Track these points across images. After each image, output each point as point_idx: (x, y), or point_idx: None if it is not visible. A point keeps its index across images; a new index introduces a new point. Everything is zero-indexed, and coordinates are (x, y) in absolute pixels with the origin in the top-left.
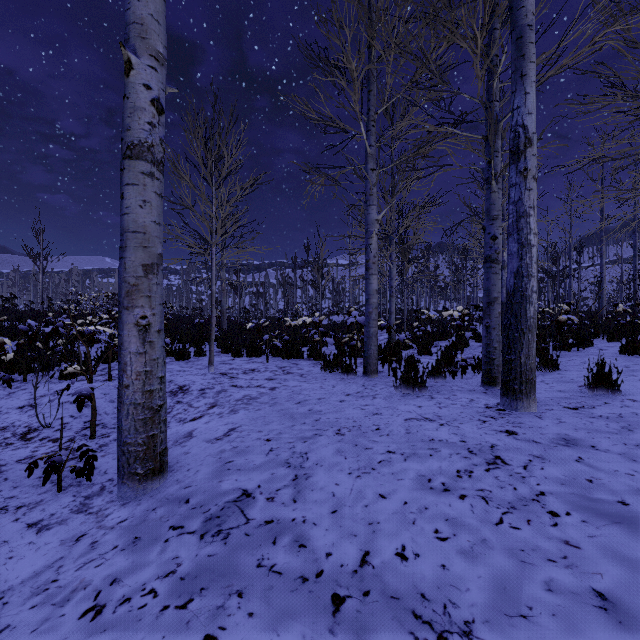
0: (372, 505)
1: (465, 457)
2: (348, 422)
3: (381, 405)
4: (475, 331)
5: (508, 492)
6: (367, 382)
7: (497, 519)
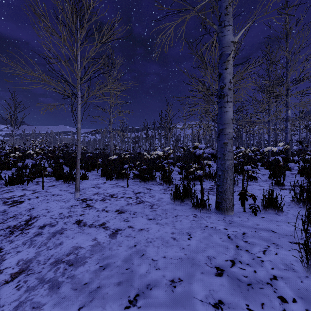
0: None
1: None
2: None
3: None
4: (298, 162)
5: None
6: (229, 227)
7: None
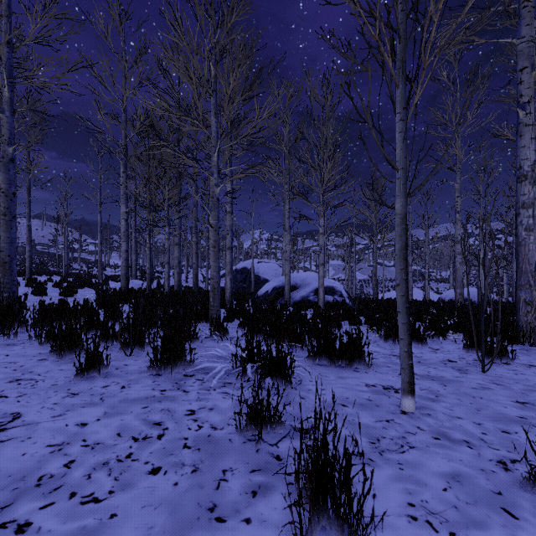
0: None
1: None
2: None
3: None
4: None
5: None
6: None
7: None
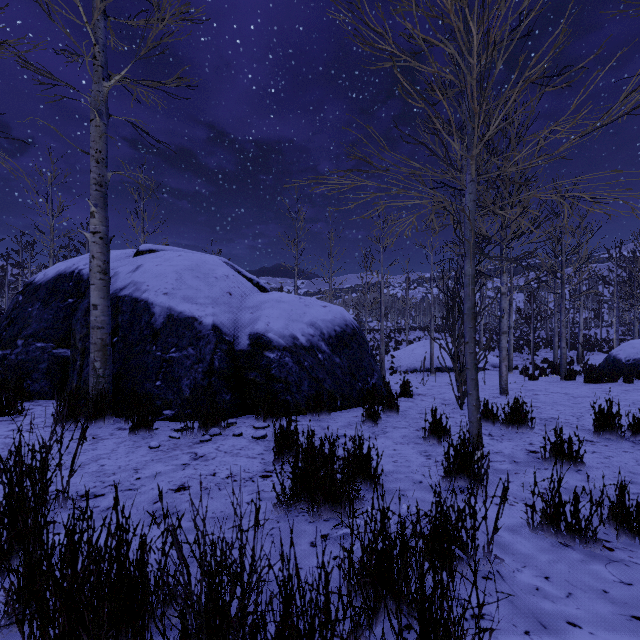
0: None
1: None
2: None
3: None
4: None
5: None
6: None
7: None
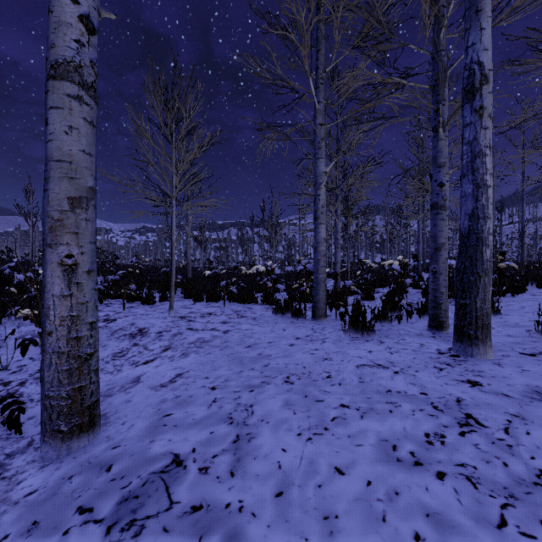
0: (327, 485)
1: (431, 415)
2: (297, 368)
3: (331, 349)
4: (414, 278)
5: (498, 470)
6: (316, 326)
7: (497, 517)
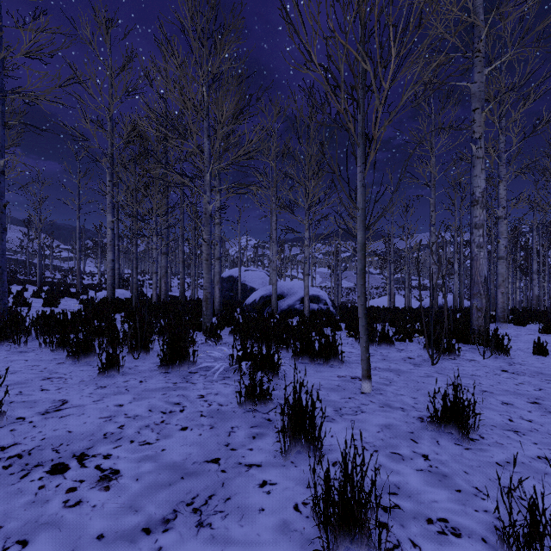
0: None
1: None
2: None
3: None
4: None
5: None
6: None
7: None
